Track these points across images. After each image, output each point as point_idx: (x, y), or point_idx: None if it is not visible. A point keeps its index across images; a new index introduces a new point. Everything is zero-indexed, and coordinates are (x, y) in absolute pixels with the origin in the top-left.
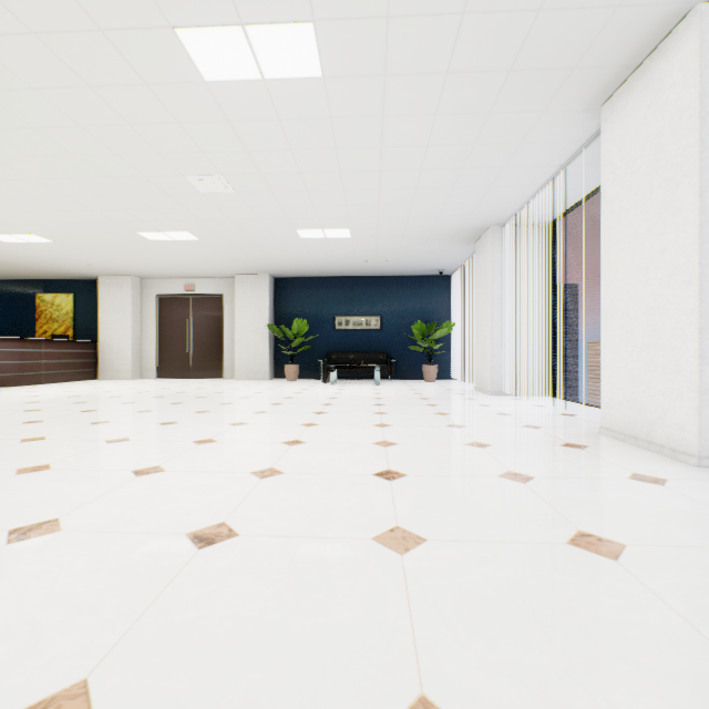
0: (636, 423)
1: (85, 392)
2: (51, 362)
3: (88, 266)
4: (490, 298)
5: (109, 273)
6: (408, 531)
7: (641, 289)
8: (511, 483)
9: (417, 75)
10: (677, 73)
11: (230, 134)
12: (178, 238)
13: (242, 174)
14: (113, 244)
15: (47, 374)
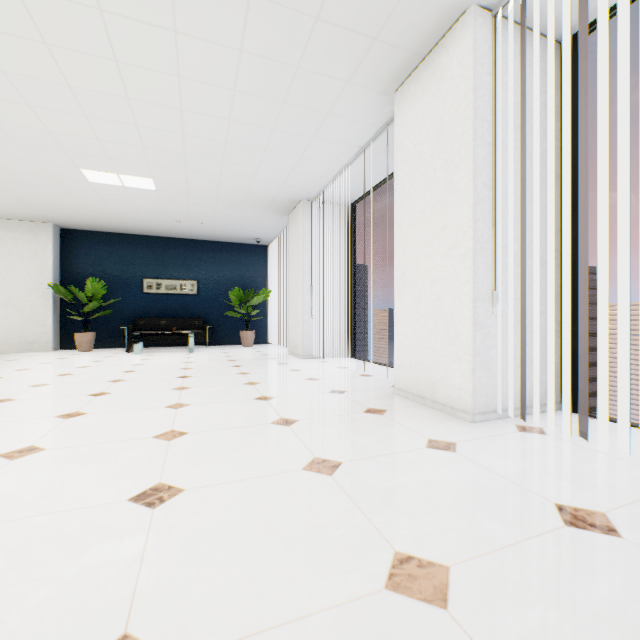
0: (423, 384)
1: None
2: None
3: None
4: (301, 267)
5: None
6: None
7: (428, 261)
8: (317, 478)
9: None
10: (456, 66)
11: None
12: None
13: None
14: None
15: None
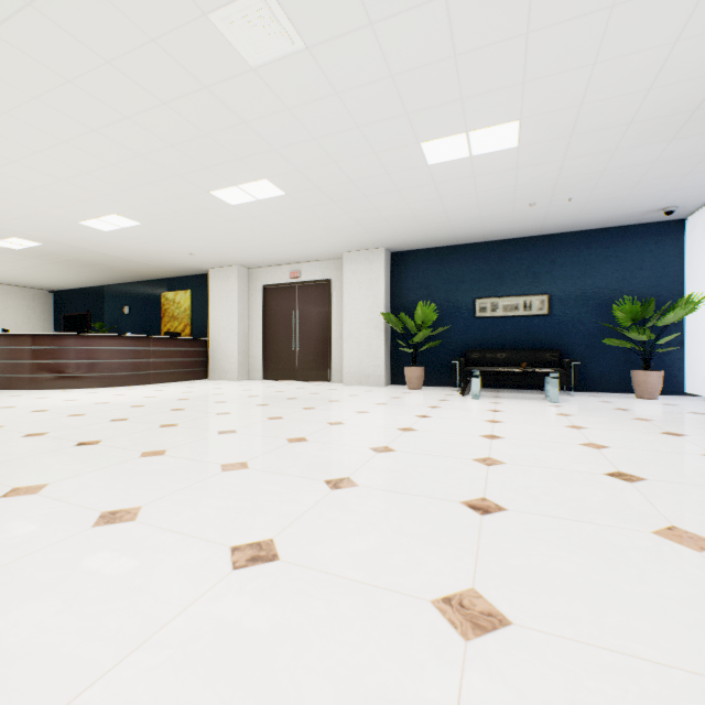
0: None
1: (161, 399)
2: (159, 361)
3: (192, 256)
4: None
5: (215, 264)
6: None
7: None
8: None
9: None
10: None
11: None
12: (260, 196)
13: None
14: (196, 218)
15: (155, 374)
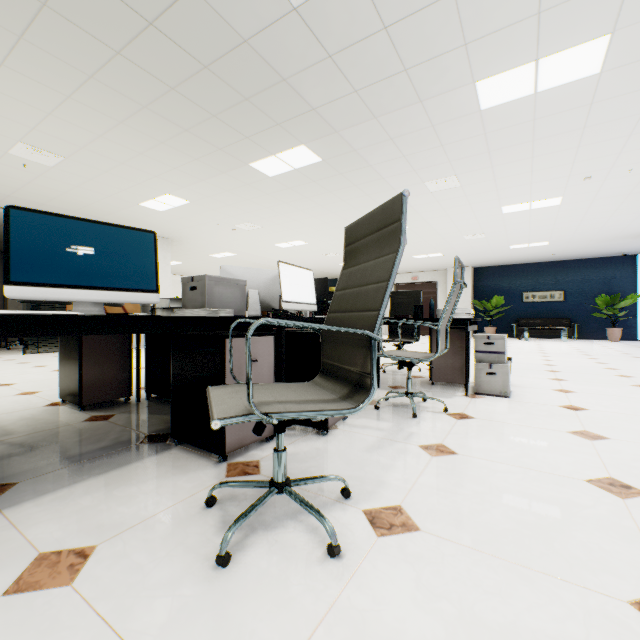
0: None
1: None
2: None
3: None
4: None
5: None
6: (613, 368)
7: None
8: None
9: (611, 197)
10: None
11: (500, 222)
12: (431, 256)
13: (494, 232)
14: None
15: None
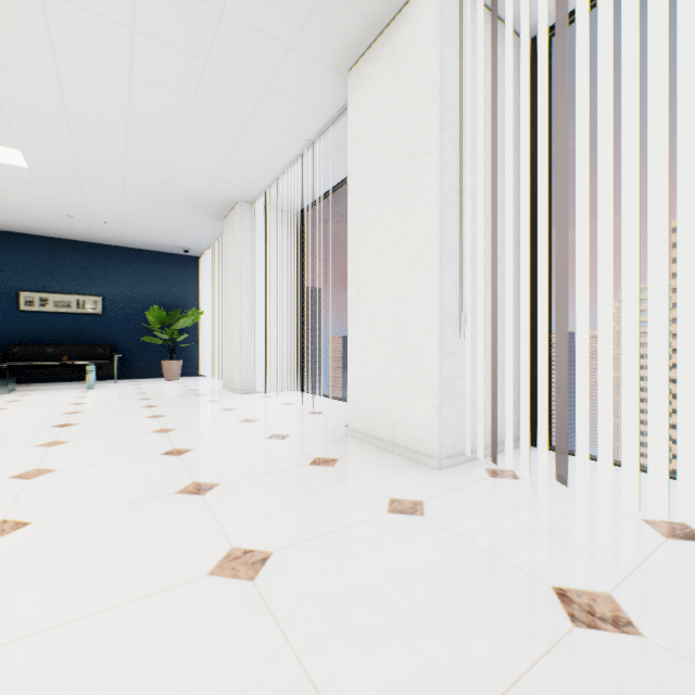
0: (382, 423)
1: None
2: None
3: None
4: (239, 283)
5: None
6: None
7: (387, 276)
8: (229, 590)
9: None
10: (420, 41)
11: None
12: None
13: None
14: None
15: None
